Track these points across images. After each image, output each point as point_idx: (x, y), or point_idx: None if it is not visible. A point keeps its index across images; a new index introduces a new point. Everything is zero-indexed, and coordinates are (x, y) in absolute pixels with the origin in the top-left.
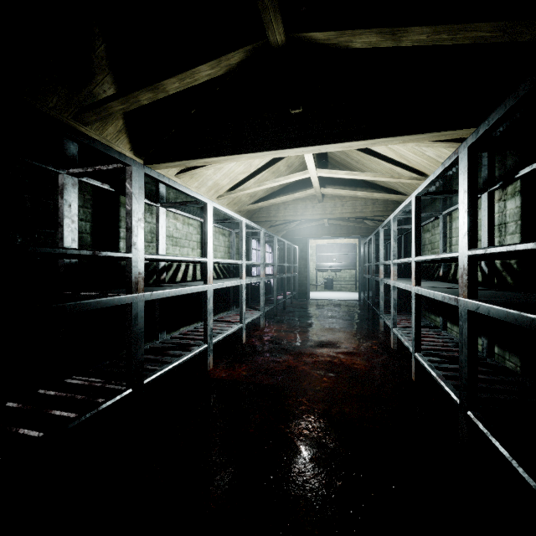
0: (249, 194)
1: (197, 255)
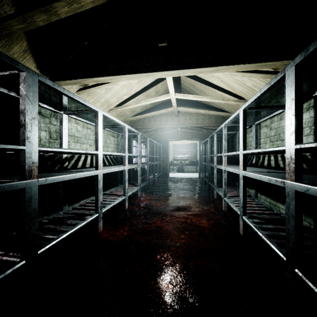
0: (131, 110)
1: (93, 150)
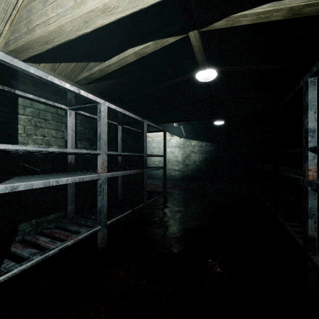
0: None
1: None
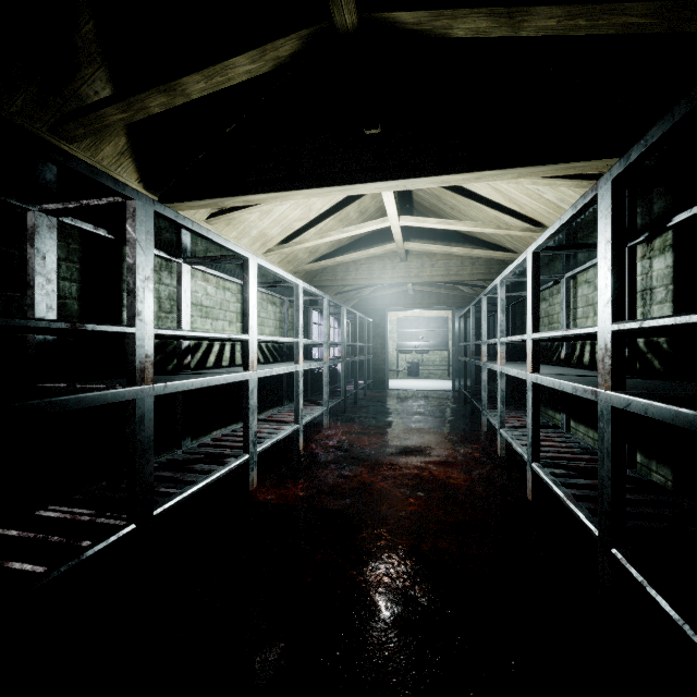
0: (309, 249)
1: (236, 331)
